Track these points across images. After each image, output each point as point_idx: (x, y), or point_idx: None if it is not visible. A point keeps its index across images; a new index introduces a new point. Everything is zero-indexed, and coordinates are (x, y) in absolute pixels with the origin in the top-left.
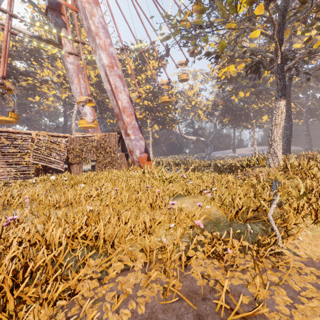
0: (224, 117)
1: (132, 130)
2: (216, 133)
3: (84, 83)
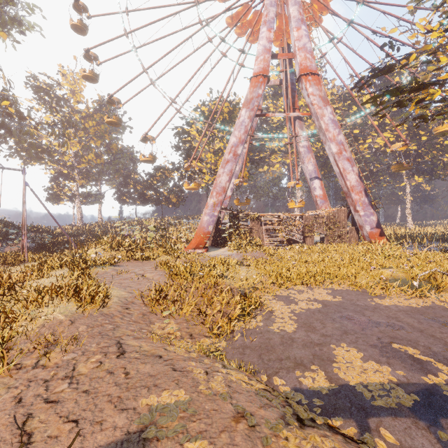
0: None
1: (361, 206)
2: None
3: (314, 160)
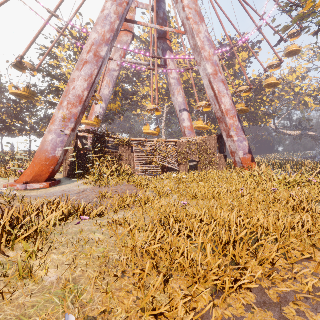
0: None
1: (235, 131)
2: None
3: (183, 93)
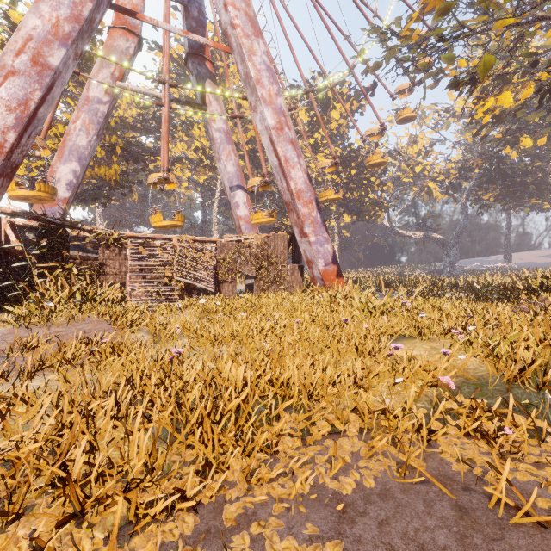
0: (484, 191)
1: (311, 227)
2: (466, 223)
3: (236, 157)
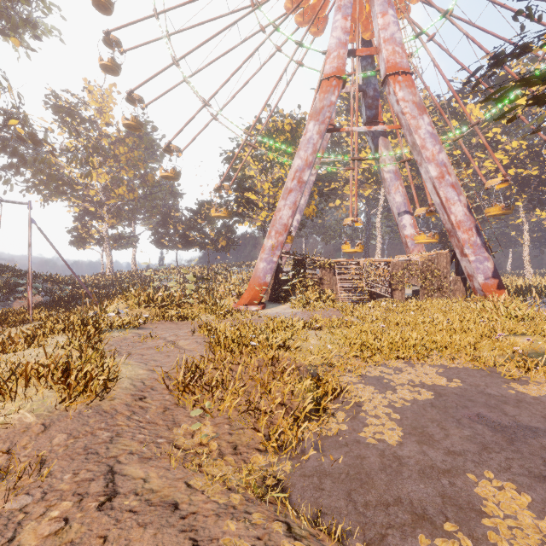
0: None
1: (471, 249)
2: None
3: (403, 189)
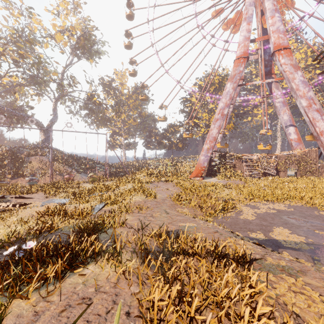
0: None
1: None
2: None
3: (288, 111)
